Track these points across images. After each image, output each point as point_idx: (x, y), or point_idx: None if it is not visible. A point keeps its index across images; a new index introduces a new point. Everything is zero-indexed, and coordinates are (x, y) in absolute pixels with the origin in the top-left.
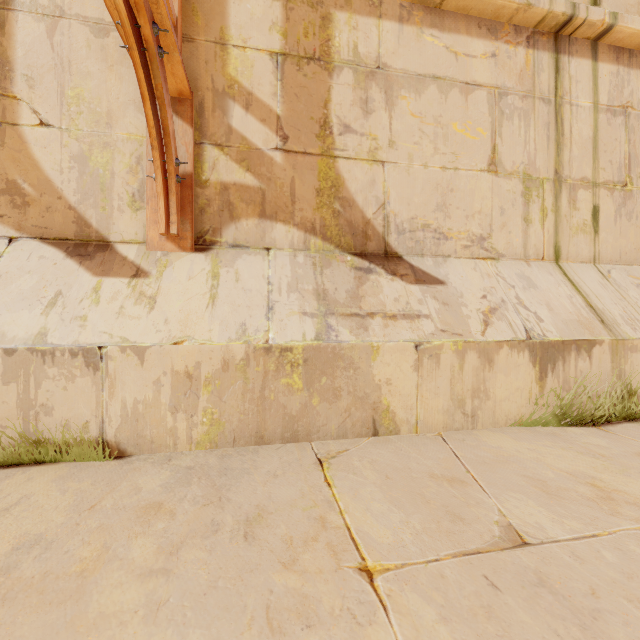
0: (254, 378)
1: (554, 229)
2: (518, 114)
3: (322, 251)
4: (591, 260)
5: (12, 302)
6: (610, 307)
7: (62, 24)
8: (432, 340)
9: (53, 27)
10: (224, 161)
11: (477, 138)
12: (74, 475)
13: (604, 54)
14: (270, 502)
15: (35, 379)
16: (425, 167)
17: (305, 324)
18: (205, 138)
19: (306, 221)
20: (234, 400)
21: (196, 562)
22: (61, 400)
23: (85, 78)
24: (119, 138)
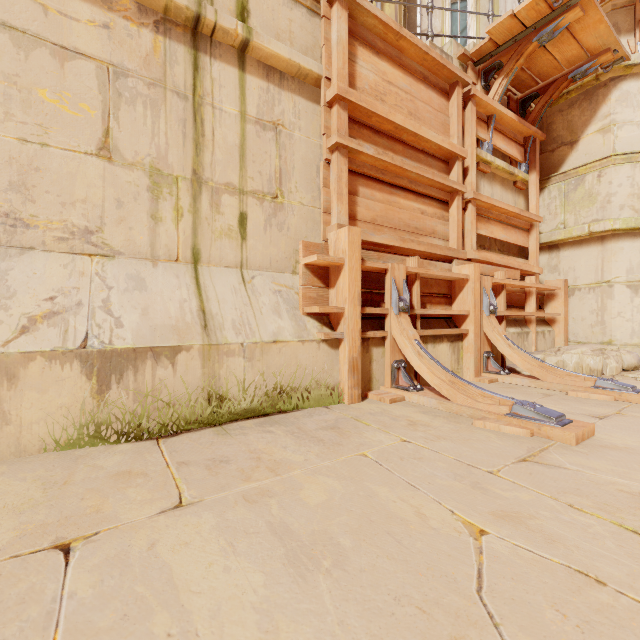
0: None
1: (192, 231)
2: (143, 101)
3: None
4: (238, 265)
5: None
6: (227, 312)
7: None
8: None
9: None
10: None
11: (81, 115)
12: None
13: (253, 68)
14: None
15: None
16: None
17: None
18: None
19: None
20: None
21: None
22: None
23: None
24: None
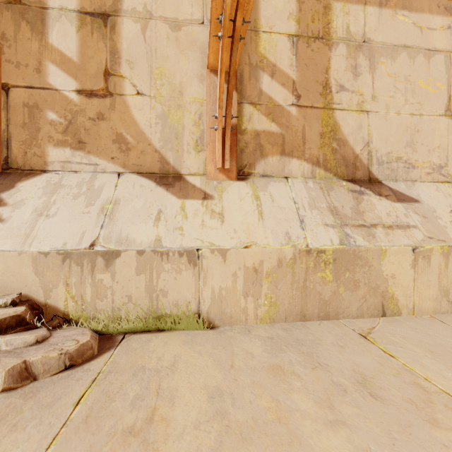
0: (299, 272)
1: None
2: None
3: (324, 178)
4: None
5: (132, 217)
6: None
7: (151, 23)
8: (424, 245)
9: (145, 26)
10: (256, 115)
11: (436, 91)
12: (193, 340)
13: None
14: (361, 368)
15: (156, 271)
16: (398, 114)
17: (329, 233)
18: (244, 99)
19: (313, 157)
20: (285, 288)
21: (357, 416)
22: (172, 286)
23: (165, 60)
24: (187, 101)
